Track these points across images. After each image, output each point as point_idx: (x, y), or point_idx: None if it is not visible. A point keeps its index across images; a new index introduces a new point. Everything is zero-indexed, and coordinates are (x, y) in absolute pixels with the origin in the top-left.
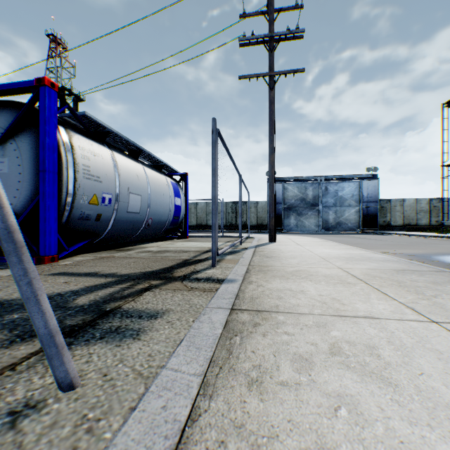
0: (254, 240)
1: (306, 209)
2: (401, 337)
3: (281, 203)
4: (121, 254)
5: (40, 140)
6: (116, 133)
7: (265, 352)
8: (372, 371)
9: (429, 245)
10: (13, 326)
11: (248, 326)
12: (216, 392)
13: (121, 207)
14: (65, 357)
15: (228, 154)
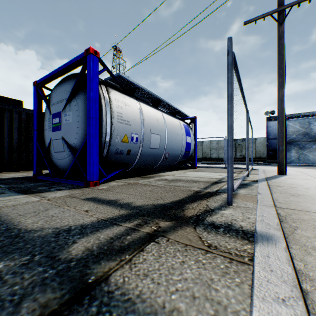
0: (259, 172)
1: (310, 143)
2: None
3: None
4: (144, 181)
5: (87, 95)
6: (141, 88)
7: None
8: None
9: None
10: None
11: None
12: None
13: (145, 144)
14: None
15: (240, 86)
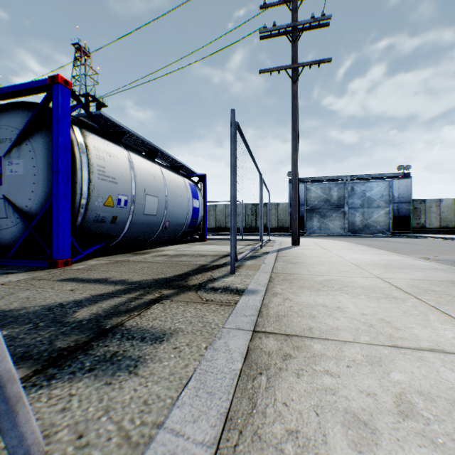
0: (275, 244)
1: (331, 211)
2: None
3: (303, 205)
4: (137, 258)
5: (53, 140)
6: (132, 133)
7: (302, 406)
8: None
9: None
10: None
11: (276, 359)
12: None
13: (138, 209)
14: (19, 416)
15: (248, 151)
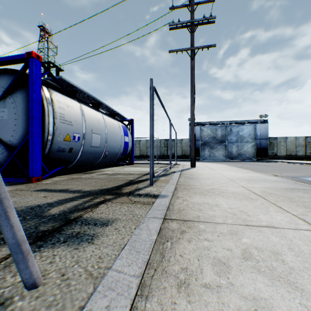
0: (180, 166)
1: (217, 144)
2: (299, 245)
3: (199, 140)
4: (86, 176)
5: (29, 95)
6: (83, 91)
7: (190, 256)
8: (279, 275)
9: (306, 170)
10: (1, 231)
11: (177, 233)
12: (151, 293)
13: (87, 143)
14: (29, 262)
15: (162, 105)
